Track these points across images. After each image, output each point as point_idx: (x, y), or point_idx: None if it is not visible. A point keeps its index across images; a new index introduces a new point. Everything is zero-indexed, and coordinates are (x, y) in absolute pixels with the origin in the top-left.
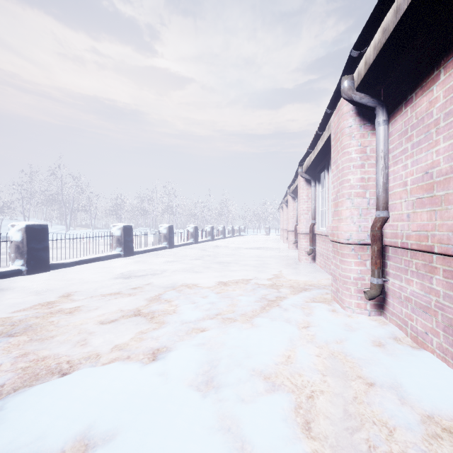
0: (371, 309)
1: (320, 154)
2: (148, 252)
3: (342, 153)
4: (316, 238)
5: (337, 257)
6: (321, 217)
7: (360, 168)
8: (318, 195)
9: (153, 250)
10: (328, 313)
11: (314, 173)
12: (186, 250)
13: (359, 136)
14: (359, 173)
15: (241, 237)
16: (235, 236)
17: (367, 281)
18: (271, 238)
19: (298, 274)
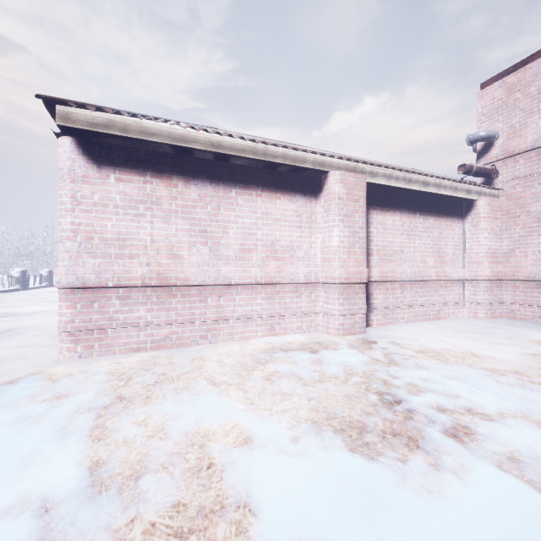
0: None
1: None
2: None
3: None
4: None
5: None
6: None
7: None
8: None
9: None
10: None
11: None
12: (9, 296)
13: None
14: None
15: None
16: None
17: None
18: None
19: None
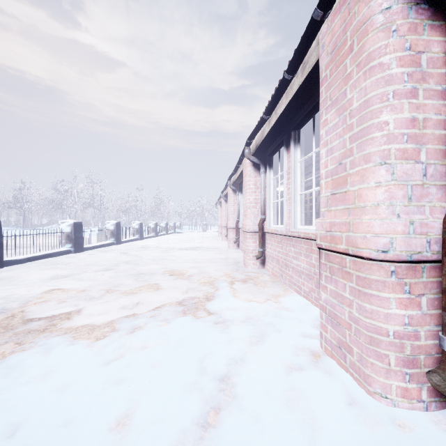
0: (429, 399)
1: (277, 124)
2: (35, 260)
3: (363, 72)
4: (265, 238)
5: (345, 282)
6: (273, 211)
7: (409, 98)
8: (269, 183)
9: (45, 257)
10: (350, 421)
11: (263, 157)
12: (100, 254)
13: (408, 28)
14: (407, 109)
15: (176, 234)
16: (169, 234)
17: (424, 340)
18: (208, 235)
19: (249, 289)
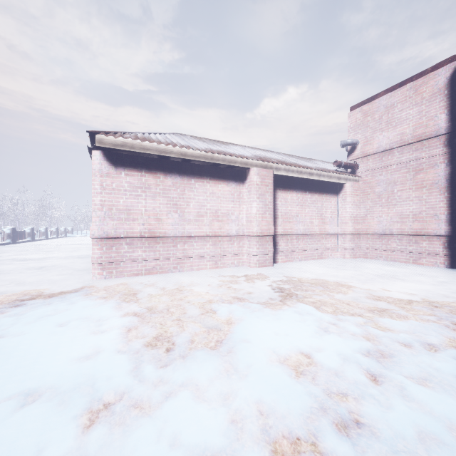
0: None
1: None
2: None
3: None
4: None
5: None
6: None
7: None
8: None
9: None
10: None
11: None
12: (6, 248)
13: None
14: None
15: (68, 238)
16: (60, 237)
17: None
18: None
19: None
